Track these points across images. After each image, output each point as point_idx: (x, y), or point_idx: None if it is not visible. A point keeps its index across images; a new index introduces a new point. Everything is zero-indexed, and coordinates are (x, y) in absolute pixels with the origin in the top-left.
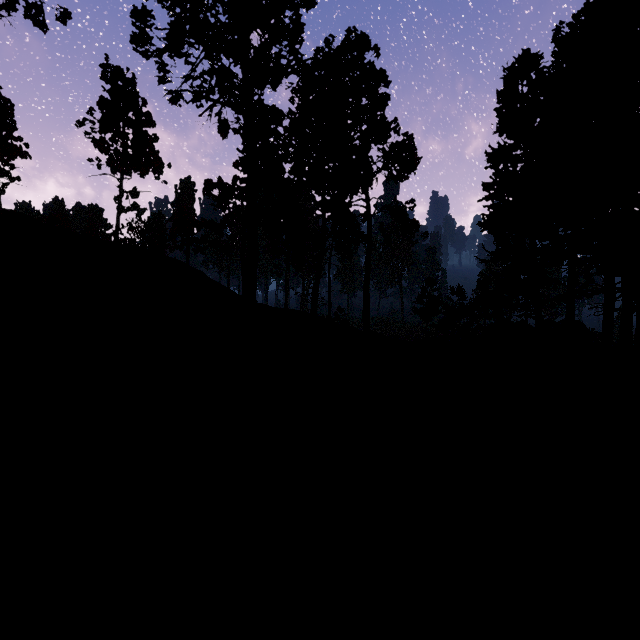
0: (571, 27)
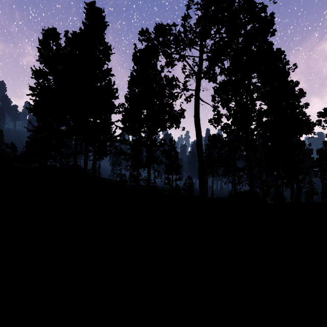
0: (72, 36)
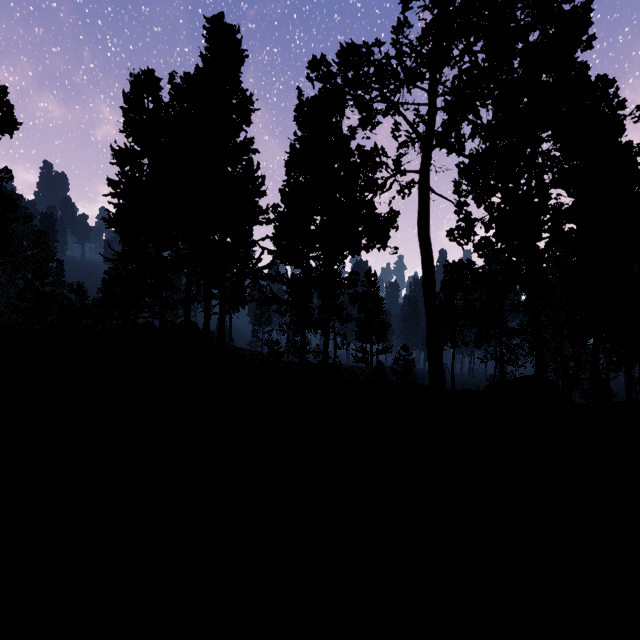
0: (183, 81)
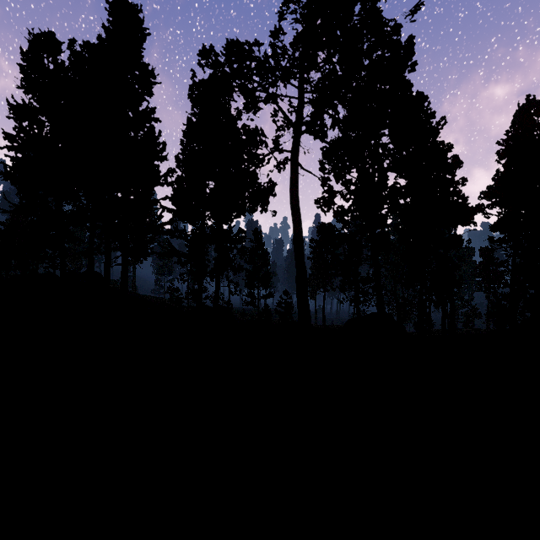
0: (83, 49)
